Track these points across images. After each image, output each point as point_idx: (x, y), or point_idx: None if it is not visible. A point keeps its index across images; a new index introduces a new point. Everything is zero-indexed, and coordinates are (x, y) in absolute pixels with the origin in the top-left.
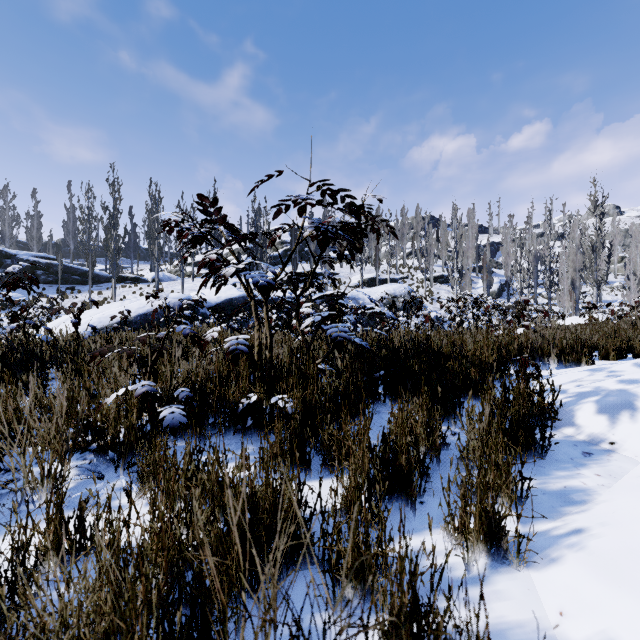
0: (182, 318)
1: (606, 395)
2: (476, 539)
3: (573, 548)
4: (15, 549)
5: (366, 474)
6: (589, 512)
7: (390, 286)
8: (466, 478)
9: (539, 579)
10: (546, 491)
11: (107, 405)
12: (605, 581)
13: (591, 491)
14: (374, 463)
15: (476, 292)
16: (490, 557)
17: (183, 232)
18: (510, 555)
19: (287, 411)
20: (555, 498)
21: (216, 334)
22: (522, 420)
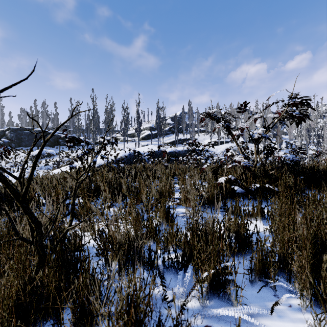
0: (143, 160)
1: None
2: None
3: None
4: (227, 228)
5: None
6: None
7: (227, 145)
8: None
9: None
10: None
11: (205, 186)
12: None
13: None
14: None
15: None
16: None
17: (213, 117)
18: None
19: (276, 190)
20: None
21: (243, 158)
22: None
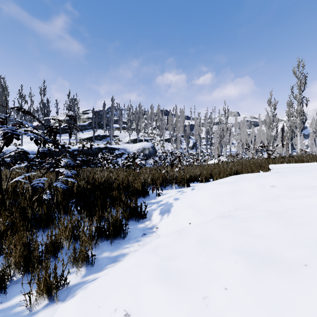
0: None
1: (165, 205)
2: (40, 293)
3: (84, 289)
4: None
5: (14, 264)
6: (114, 266)
7: (143, 143)
8: (69, 257)
9: (61, 308)
10: (110, 257)
11: None
12: (77, 305)
13: (128, 254)
14: (18, 258)
15: (183, 146)
16: (49, 300)
17: None
18: (55, 298)
19: None
20: (111, 260)
21: None
22: (114, 223)
